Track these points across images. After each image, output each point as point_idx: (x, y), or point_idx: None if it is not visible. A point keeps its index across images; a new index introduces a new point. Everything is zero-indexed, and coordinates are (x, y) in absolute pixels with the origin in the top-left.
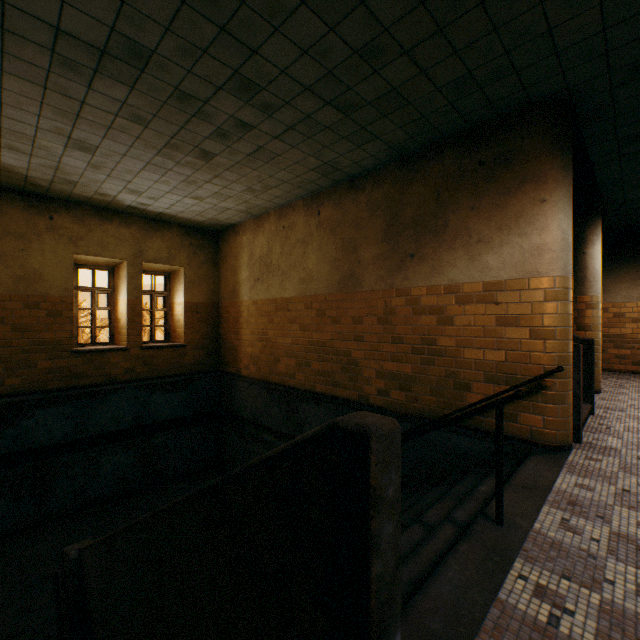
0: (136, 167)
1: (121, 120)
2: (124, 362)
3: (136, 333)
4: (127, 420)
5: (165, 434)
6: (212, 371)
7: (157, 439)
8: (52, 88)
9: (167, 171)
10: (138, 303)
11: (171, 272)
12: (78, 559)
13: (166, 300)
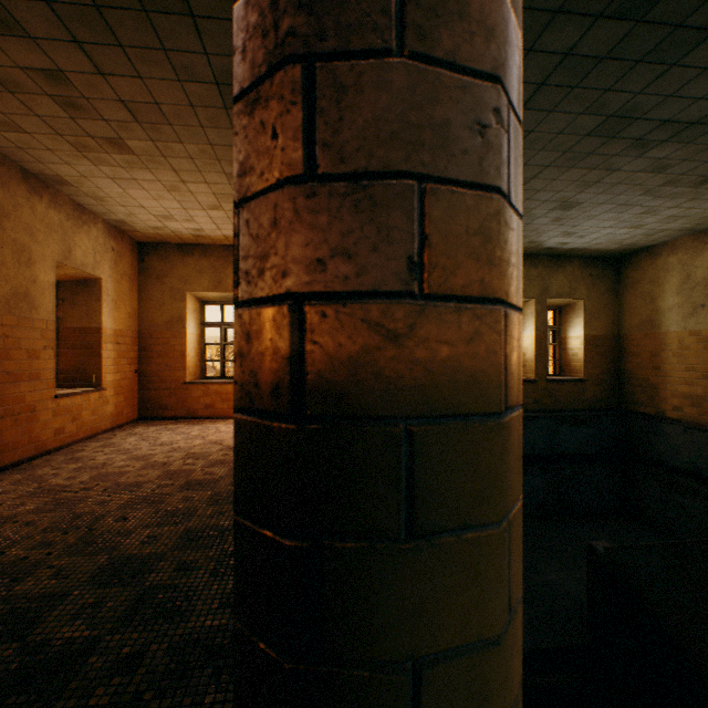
0: (599, 211)
1: (637, 174)
2: (532, 393)
3: (541, 366)
4: (539, 447)
5: (571, 467)
6: (610, 409)
7: (564, 470)
8: (598, 168)
9: (631, 208)
10: (543, 338)
11: (562, 306)
12: (606, 554)
13: (556, 334)
